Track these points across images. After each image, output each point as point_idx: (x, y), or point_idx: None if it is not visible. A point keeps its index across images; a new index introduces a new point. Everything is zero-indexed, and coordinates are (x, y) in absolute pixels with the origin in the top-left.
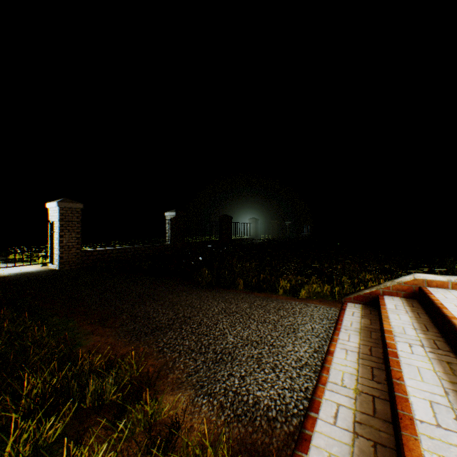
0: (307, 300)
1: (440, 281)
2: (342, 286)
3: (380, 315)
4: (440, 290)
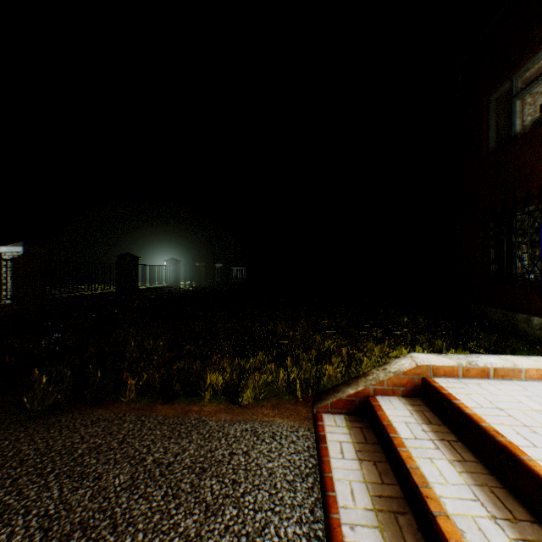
0: (254, 410)
1: (450, 367)
2: (299, 366)
3: (410, 475)
4: (454, 382)
